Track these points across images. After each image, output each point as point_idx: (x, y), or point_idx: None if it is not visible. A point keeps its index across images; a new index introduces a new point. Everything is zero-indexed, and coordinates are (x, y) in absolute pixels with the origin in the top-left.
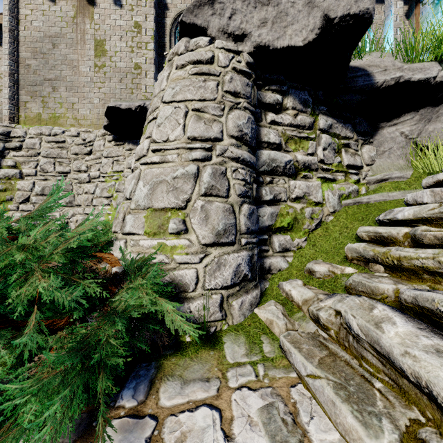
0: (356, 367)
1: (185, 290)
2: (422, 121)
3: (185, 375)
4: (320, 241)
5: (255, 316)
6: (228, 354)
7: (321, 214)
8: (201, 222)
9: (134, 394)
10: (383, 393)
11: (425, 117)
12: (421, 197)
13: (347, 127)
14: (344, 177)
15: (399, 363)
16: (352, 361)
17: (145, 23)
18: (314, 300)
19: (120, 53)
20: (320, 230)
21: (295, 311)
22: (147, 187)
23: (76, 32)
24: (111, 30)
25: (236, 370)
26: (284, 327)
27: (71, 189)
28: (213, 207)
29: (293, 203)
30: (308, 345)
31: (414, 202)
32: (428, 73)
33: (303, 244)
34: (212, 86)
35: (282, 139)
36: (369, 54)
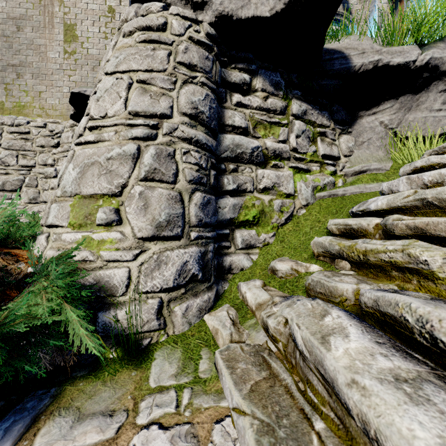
0: (297, 396)
1: (113, 294)
2: (402, 110)
3: (85, 407)
4: (289, 236)
5: (202, 324)
6: (153, 374)
7: (292, 207)
8: (138, 211)
9: (0, 440)
10: (323, 439)
11: (405, 105)
12: (397, 186)
13: (323, 114)
14: (319, 168)
15: (344, 396)
16: (293, 387)
17: (119, 7)
18: (269, 303)
19: (92, 39)
20: (290, 224)
21: (249, 317)
22: (77, 170)
23: (43, 15)
24: (82, 14)
25: (154, 398)
26: (229, 337)
27: (36, 184)
28: (155, 194)
29: (261, 194)
30: (246, 363)
31: (389, 192)
32: (408, 57)
33: (270, 240)
34: (162, 55)
35: (250, 123)
36: (347, 36)
